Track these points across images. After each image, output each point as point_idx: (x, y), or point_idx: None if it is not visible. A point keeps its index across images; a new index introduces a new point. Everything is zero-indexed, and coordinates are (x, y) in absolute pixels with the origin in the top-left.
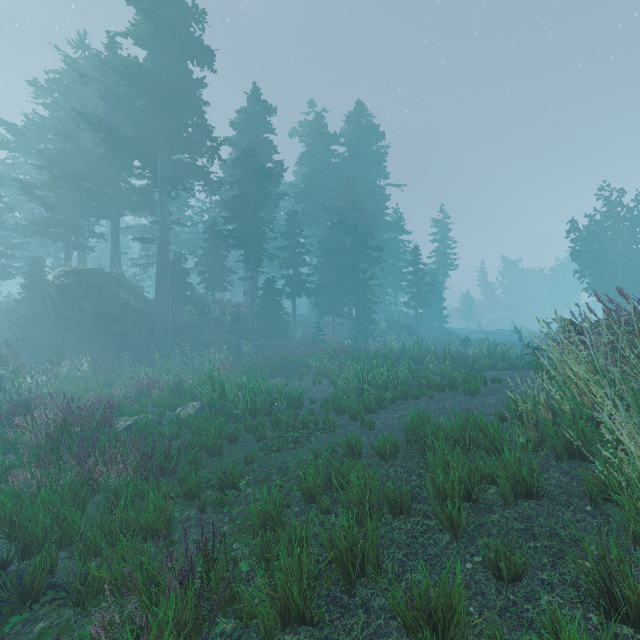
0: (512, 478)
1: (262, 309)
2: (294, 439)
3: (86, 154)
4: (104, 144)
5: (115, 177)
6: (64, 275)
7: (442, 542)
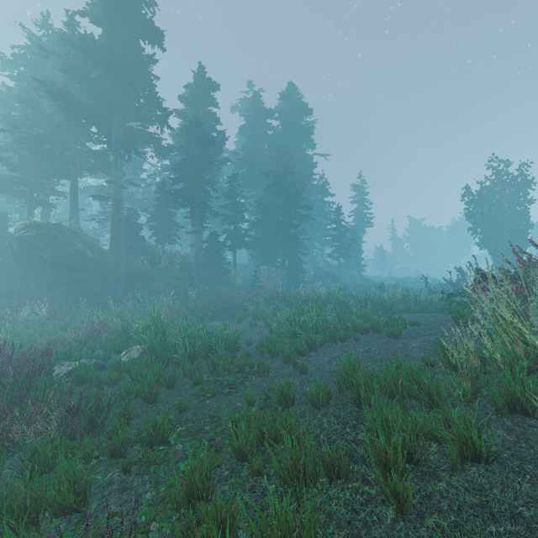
0: (459, 441)
1: (206, 259)
2: (230, 383)
3: (47, 120)
4: (63, 111)
5: (73, 141)
6: (24, 228)
7: (387, 519)
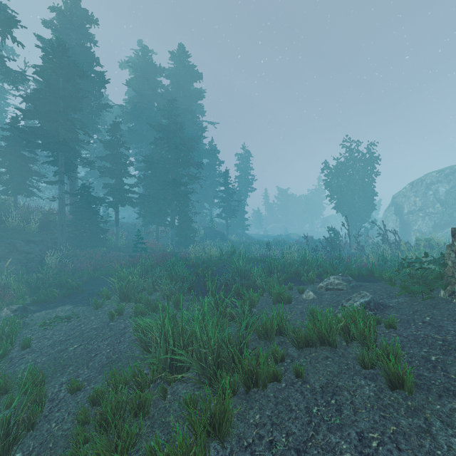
0: None
1: (76, 217)
2: None
3: None
4: None
5: None
6: None
7: None
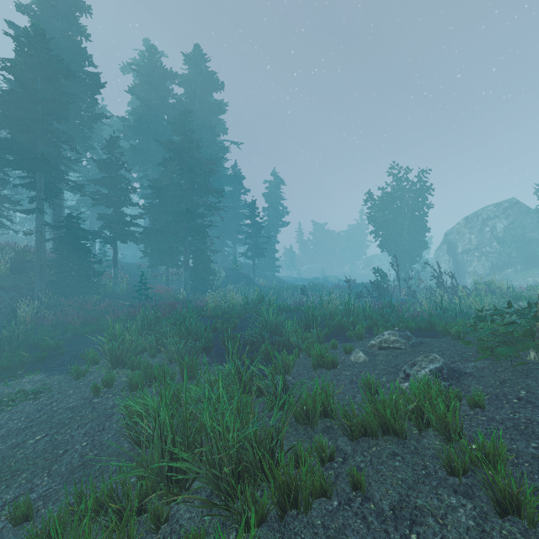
0: None
1: (61, 255)
2: None
3: None
4: None
5: None
6: None
7: None
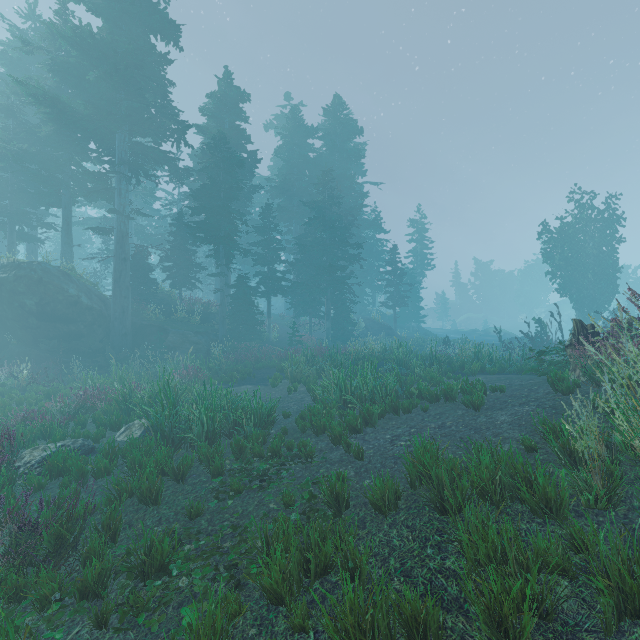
0: (615, 587)
1: (234, 308)
2: (260, 473)
3: (32, 133)
4: (51, 121)
5: (65, 159)
6: (0, 268)
7: None
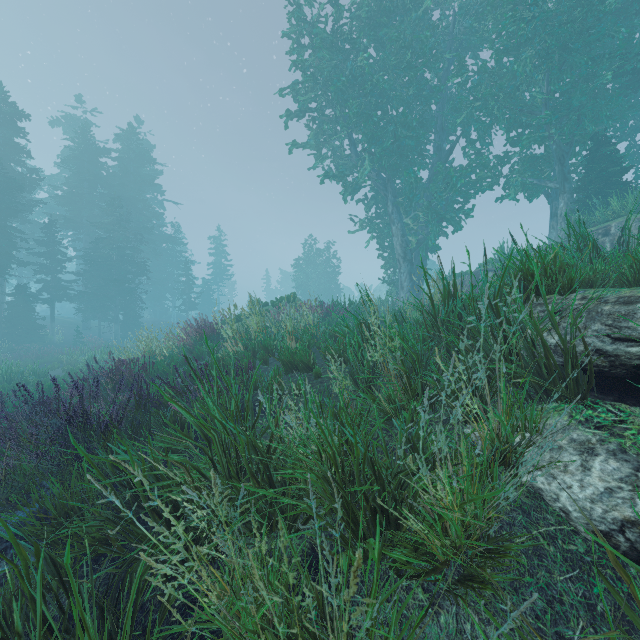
0: None
1: (11, 314)
2: None
3: None
4: None
5: None
6: None
7: None
